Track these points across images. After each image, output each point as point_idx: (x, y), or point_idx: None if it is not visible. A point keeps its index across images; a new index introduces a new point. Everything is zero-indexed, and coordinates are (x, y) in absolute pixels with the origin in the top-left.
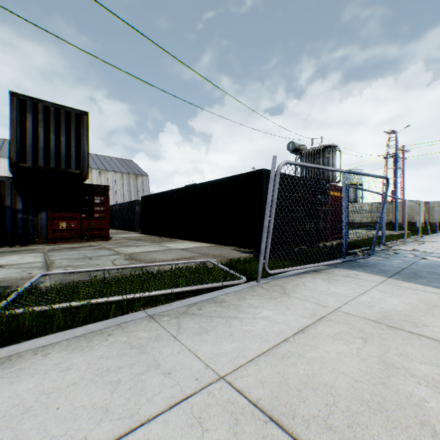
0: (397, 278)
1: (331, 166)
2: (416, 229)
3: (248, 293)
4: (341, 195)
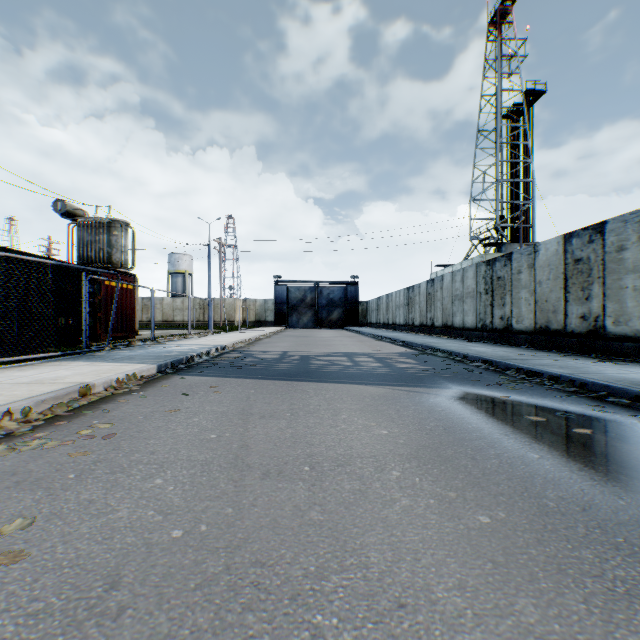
0: (108, 361)
1: (122, 248)
2: (230, 328)
3: None
4: (124, 286)
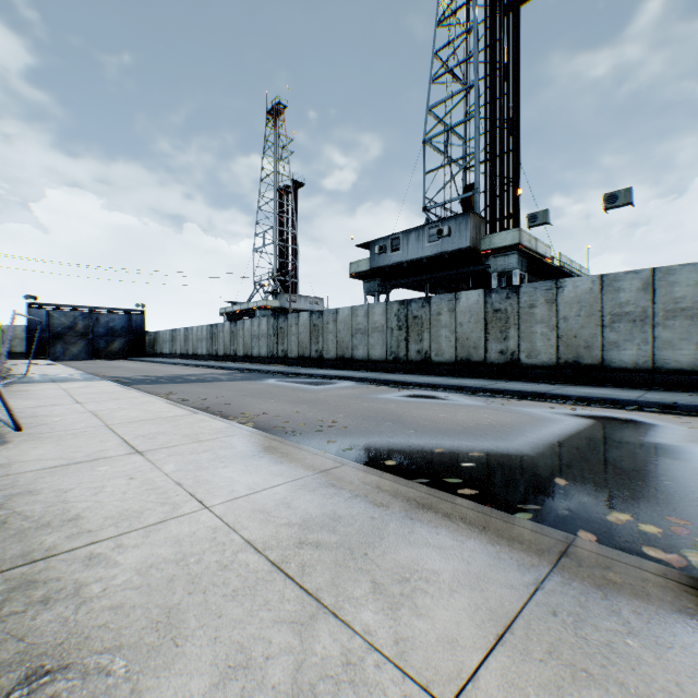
0: (60, 382)
1: None
2: None
3: (8, 393)
4: None
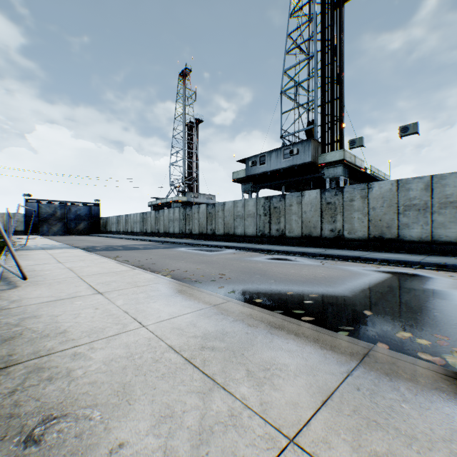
0: (47, 249)
1: None
2: None
3: None
4: None
